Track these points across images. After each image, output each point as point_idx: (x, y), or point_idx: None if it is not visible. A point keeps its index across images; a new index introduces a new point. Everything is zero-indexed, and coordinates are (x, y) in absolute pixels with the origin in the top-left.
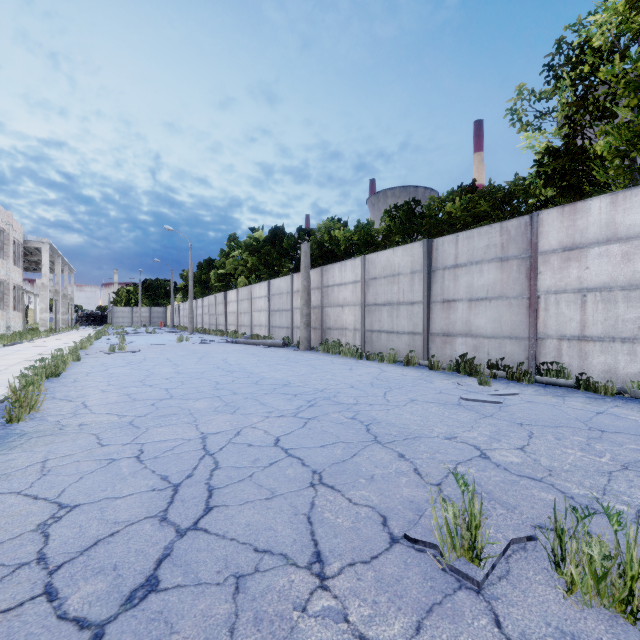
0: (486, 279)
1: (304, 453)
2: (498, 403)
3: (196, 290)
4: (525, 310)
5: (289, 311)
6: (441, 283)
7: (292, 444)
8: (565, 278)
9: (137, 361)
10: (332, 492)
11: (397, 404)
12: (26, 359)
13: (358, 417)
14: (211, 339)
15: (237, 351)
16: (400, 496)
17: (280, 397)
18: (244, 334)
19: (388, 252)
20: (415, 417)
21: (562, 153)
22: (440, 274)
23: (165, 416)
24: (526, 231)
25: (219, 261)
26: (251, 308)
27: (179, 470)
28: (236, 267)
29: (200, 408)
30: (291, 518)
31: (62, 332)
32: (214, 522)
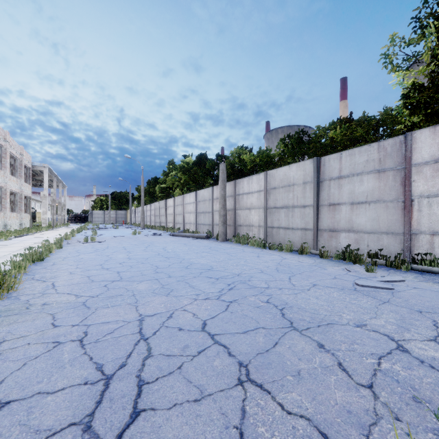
0: (366, 187)
1: (229, 340)
2: (389, 289)
3: (146, 199)
4: (400, 211)
5: (210, 213)
6: (328, 191)
7: (217, 329)
8: (437, 185)
9: (102, 249)
10: (262, 394)
11: (302, 288)
12: (26, 247)
13: (272, 301)
14: (156, 233)
15: (173, 241)
16: (335, 403)
17: (205, 280)
18: (179, 229)
19: (285, 168)
20: (321, 302)
21: (426, 87)
22: (327, 184)
23: (112, 297)
24: (401, 148)
25: (162, 178)
26: (183, 211)
27: (114, 358)
28: (173, 182)
29: (141, 290)
30: (222, 434)
31: (57, 227)
32: (139, 436)
